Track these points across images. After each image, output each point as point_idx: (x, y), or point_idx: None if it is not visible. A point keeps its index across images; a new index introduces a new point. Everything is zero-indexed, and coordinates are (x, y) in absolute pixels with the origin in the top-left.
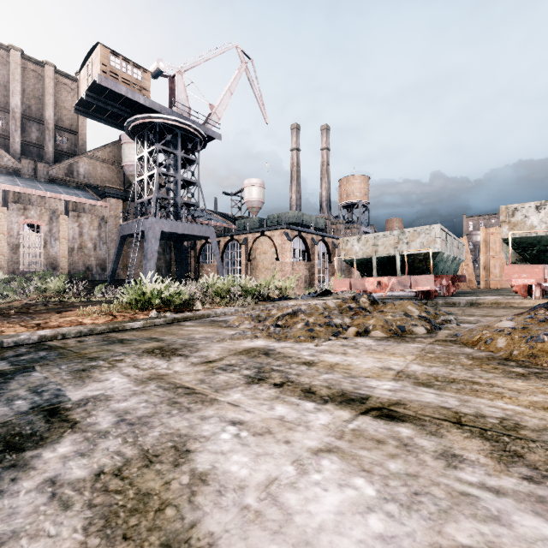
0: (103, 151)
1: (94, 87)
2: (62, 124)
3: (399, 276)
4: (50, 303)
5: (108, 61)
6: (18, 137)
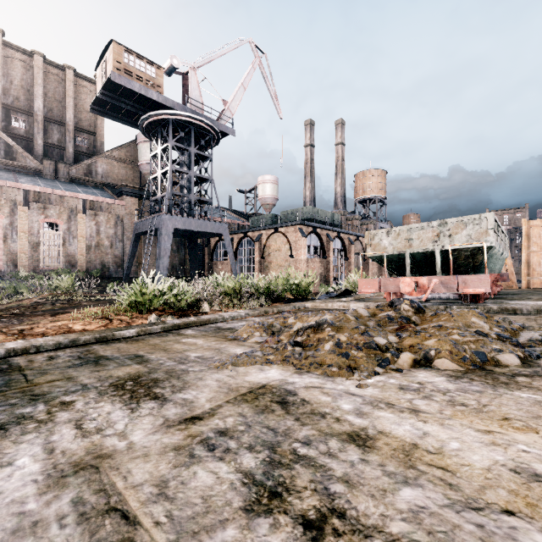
0: (120, 151)
1: (108, 85)
2: (81, 126)
3: (439, 275)
4: (59, 302)
5: (121, 58)
6: (40, 139)
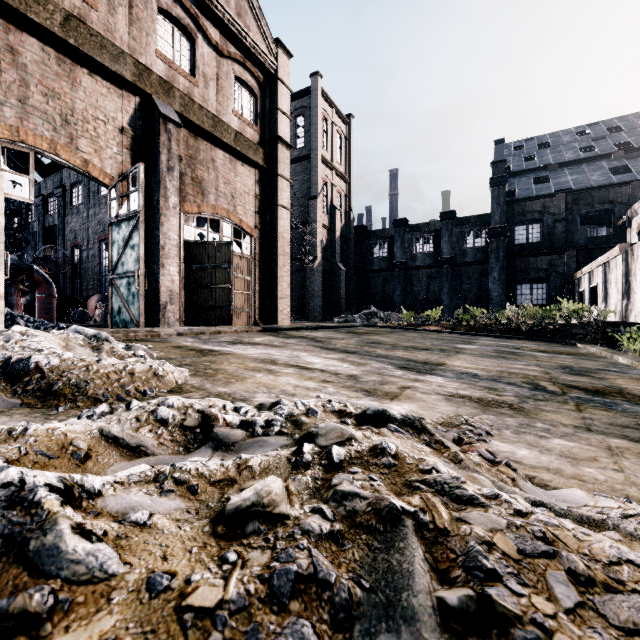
0: None
1: None
2: None
3: None
4: None
5: None
6: None
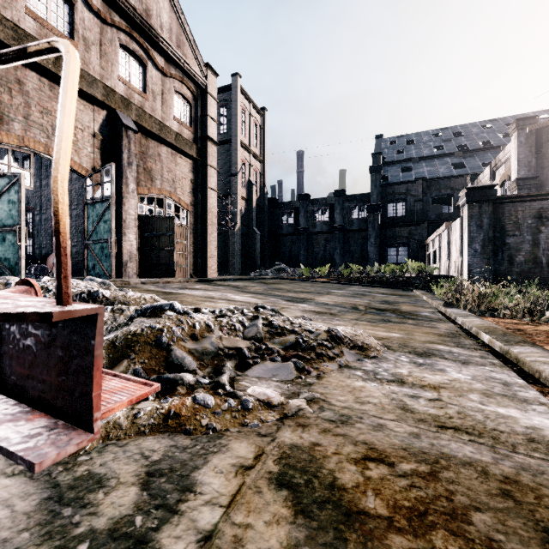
0: None
1: None
2: None
3: None
4: None
5: None
6: None
